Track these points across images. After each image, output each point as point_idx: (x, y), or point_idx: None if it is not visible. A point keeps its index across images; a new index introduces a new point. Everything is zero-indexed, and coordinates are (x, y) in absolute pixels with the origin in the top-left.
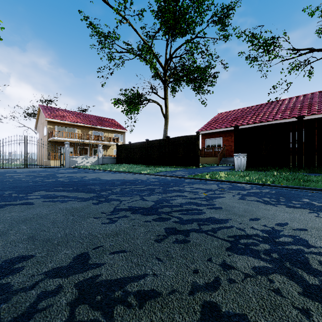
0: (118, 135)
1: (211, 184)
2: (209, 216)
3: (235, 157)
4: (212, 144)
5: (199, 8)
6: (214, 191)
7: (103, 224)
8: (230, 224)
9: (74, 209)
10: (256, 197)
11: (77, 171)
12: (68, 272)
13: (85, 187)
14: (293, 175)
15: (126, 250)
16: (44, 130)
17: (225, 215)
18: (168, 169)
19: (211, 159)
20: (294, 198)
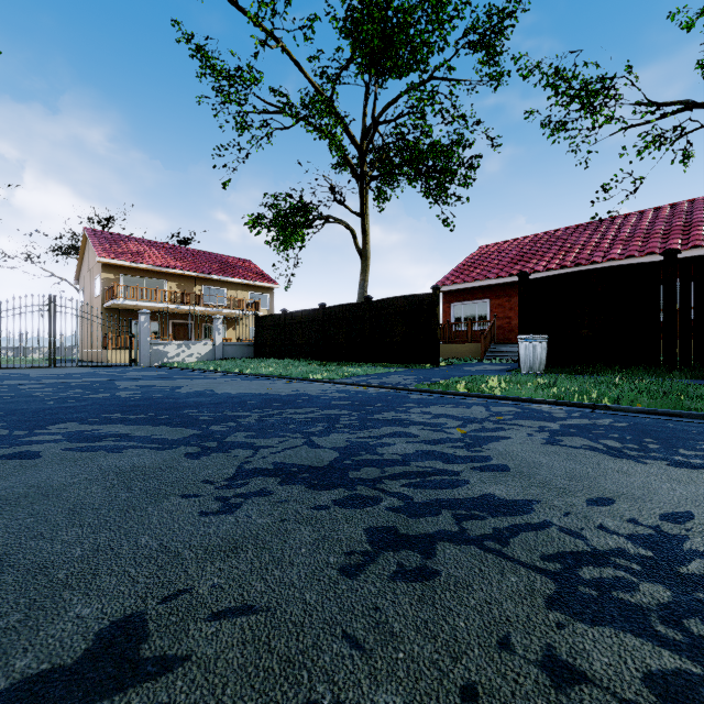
0: (260, 295)
1: (471, 405)
2: (479, 492)
3: (522, 342)
4: (466, 315)
5: (438, 13)
6: (480, 423)
7: (203, 516)
8: (541, 517)
9: (136, 471)
10: (587, 440)
11: (166, 374)
12: (66, 696)
13: (176, 414)
14: (660, 385)
15: (256, 605)
16: (94, 283)
17: (520, 489)
18: (369, 370)
19: (465, 347)
20: (680, 441)
